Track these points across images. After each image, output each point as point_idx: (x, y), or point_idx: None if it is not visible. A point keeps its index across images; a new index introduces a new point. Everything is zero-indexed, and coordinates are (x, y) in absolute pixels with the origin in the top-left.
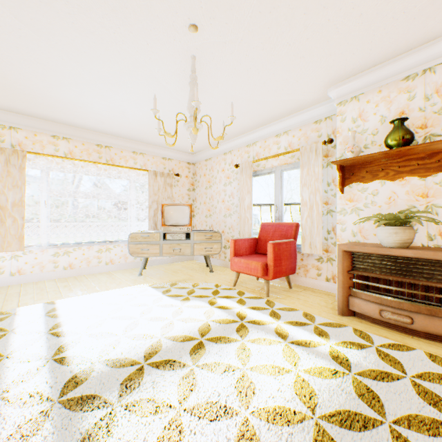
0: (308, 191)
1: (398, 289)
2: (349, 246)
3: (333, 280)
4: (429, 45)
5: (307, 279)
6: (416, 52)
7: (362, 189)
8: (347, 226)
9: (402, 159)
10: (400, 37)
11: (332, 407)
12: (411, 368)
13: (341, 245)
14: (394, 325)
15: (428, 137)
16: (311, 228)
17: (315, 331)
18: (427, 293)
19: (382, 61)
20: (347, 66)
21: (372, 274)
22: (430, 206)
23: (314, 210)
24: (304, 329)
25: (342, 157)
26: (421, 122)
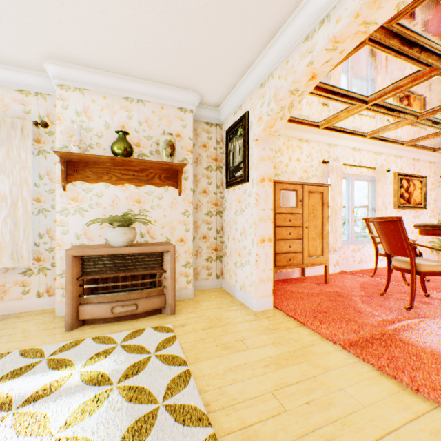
0: (10, 181)
1: (128, 282)
2: (82, 250)
3: (48, 294)
4: (143, 82)
5: (7, 303)
6: (135, 82)
7: (88, 189)
8: (71, 228)
9: (124, 167)
10: (128, 61)
11: (116, 437)
12: (151, 345)
13: (71, 250)
14: (124, 317)
15: (142, 155)
16: (14, 233)
17: (52, 366)
18: (147, 280)
19: (109, 70)
20: (77, 51)
21: (105, 275)
22: (143, 210)
23: (21, 208)
24: (34, 373)
25: (65, 149)
26: (137, 141)
